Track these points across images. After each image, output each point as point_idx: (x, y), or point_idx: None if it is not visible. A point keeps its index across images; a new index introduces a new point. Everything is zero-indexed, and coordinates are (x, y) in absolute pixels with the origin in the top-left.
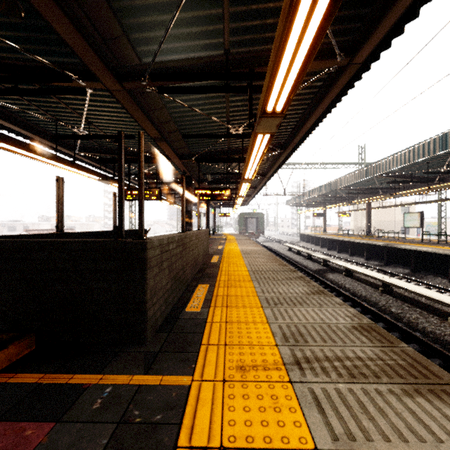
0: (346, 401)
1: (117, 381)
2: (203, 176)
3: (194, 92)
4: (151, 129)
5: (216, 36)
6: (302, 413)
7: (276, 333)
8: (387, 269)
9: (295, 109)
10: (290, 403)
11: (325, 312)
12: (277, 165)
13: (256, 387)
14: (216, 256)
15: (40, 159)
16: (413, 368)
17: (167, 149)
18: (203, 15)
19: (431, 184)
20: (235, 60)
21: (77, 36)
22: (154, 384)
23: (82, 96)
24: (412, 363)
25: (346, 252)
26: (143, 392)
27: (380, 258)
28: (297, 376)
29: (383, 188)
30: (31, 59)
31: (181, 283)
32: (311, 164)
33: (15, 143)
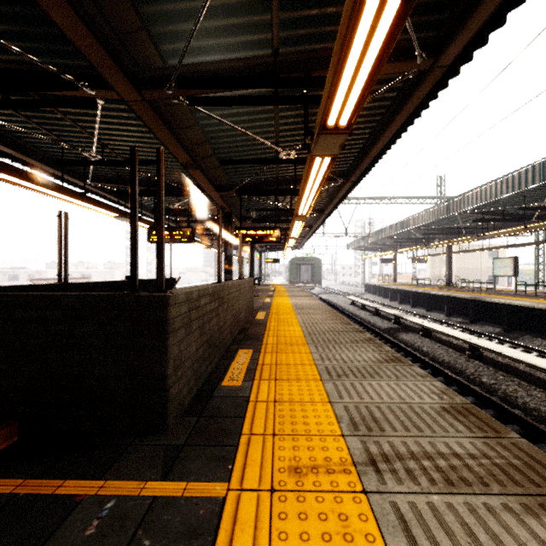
0: (446, 523)
1: (123, 491)
2: (246, 212)
3: (234, 104)
4: (180, 152)
5: (261, 31)
6: (384, 544)
7: (342, 417)
8: (474, 328)
9: (361, 127)
10: (365, 526)
11: (405, 387)
12: (337, 199)
13: (318, 501)
14: (262, 312)
15: (40, 190)
16: (531, 470)
17: (201, 178)
18: (245, 2)
19: (527, 223)
20: (287, 62)
21: (80, 26)
22: (174, 496)
23: (93, 111)
24: (529, 462)
25: (422, 307)
26: (158, 509)
27: (464, 314)
28: (373, 483)
29: (468, 228)
30: (26, 61)
31: (217, 347)
32: (379, 198)
33: (7, 170)
